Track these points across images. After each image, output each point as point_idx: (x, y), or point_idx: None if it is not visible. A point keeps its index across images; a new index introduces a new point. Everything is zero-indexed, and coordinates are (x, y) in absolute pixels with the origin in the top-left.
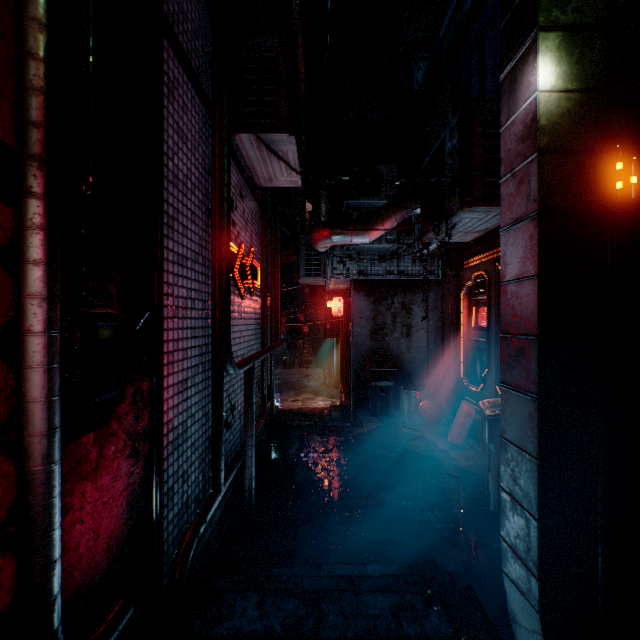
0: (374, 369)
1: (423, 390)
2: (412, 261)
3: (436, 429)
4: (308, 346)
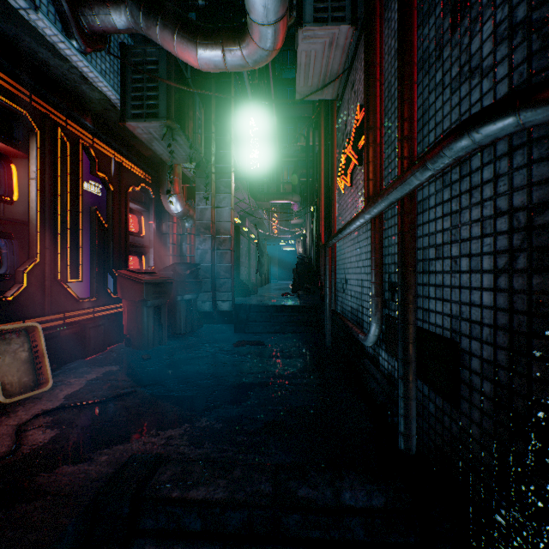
0: None
1: None
2: None
3: None
4: None
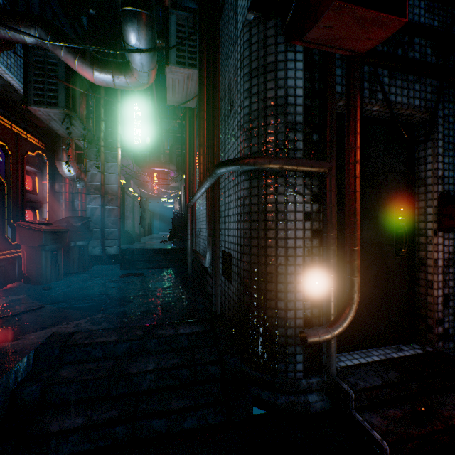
0: None
1: None
2: None
3: None
4: None
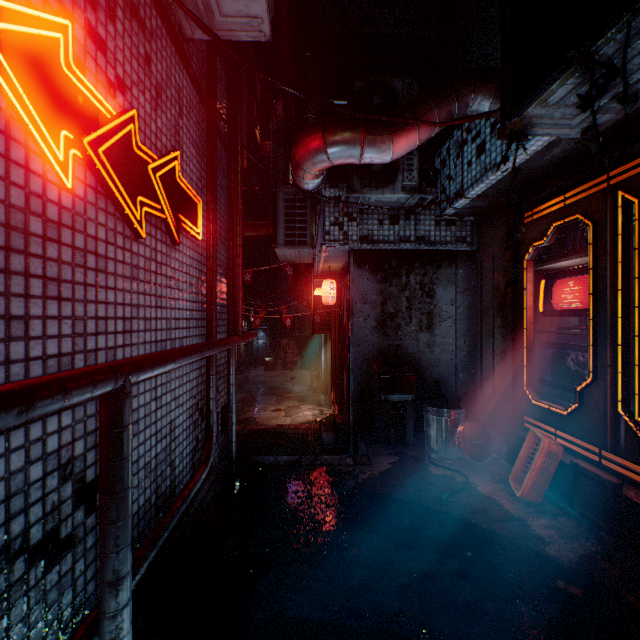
0: (385, 376)
1: (461, 408)
2: (435, 223)
3: (483, 468)
4: (293, 345)
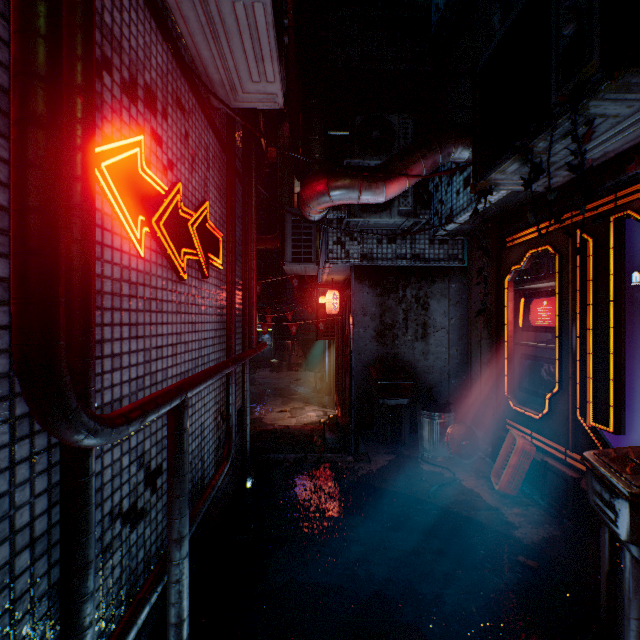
0: (383, 382)
1: (450, 411)
2: (429, 242)
3: (469, 465)
4: (297, 347)
